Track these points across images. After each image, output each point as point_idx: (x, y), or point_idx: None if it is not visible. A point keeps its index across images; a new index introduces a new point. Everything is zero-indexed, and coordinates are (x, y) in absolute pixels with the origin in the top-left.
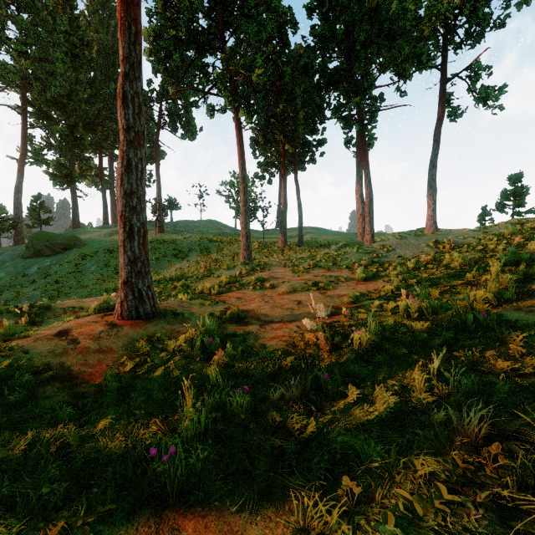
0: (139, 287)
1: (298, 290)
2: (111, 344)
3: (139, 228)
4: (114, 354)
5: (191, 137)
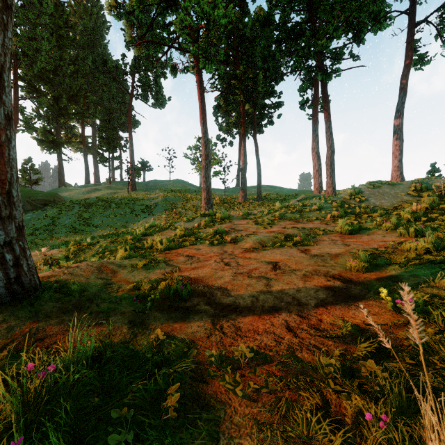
0: None
1: (268, 246)
2: None
3: None
4: None
5: (161, 106)
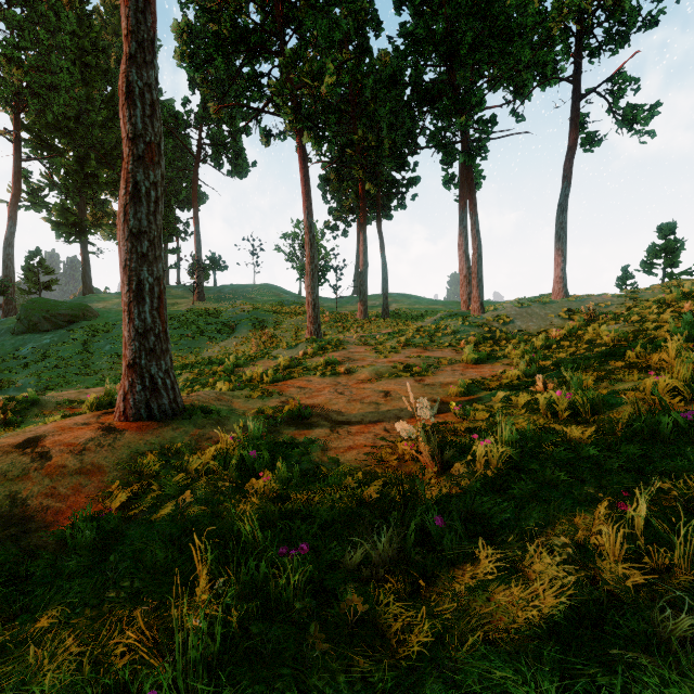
0: (151, 372)
1: (385, 376)
2: (101, 461)
3: (151, 285)
4: (102, 476)
5: (241, 174)
